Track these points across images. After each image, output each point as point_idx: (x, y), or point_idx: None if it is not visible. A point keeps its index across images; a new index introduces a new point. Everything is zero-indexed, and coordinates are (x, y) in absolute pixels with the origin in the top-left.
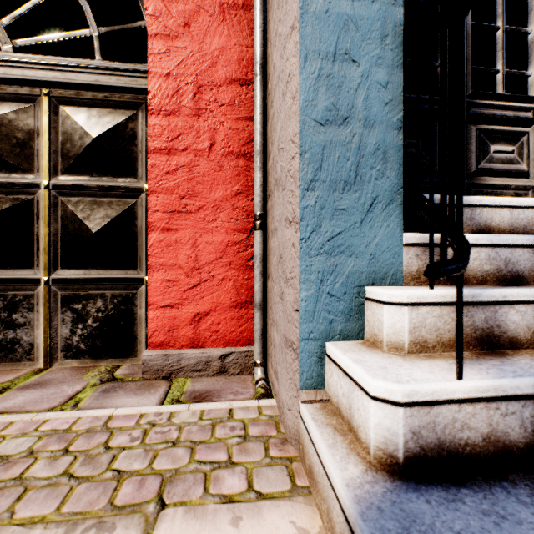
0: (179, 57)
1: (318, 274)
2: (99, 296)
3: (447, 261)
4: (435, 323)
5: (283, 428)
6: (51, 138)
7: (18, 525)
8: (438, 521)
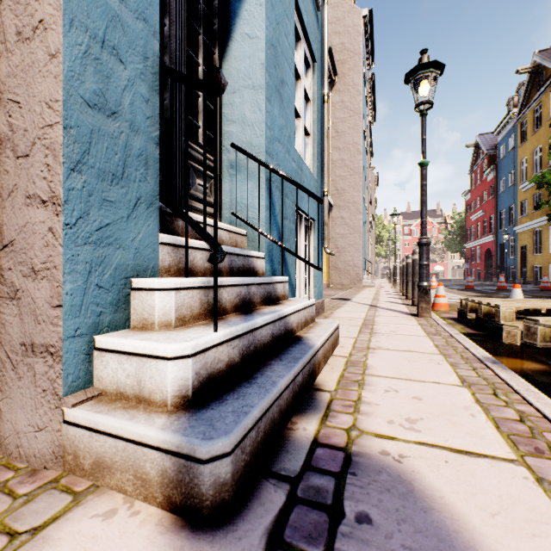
0: None
1: (86, 264)
2: None
3: (218, 253)
4: (190, 302)
5: (21, 464)
6: None
7: None
8: (222, 413)
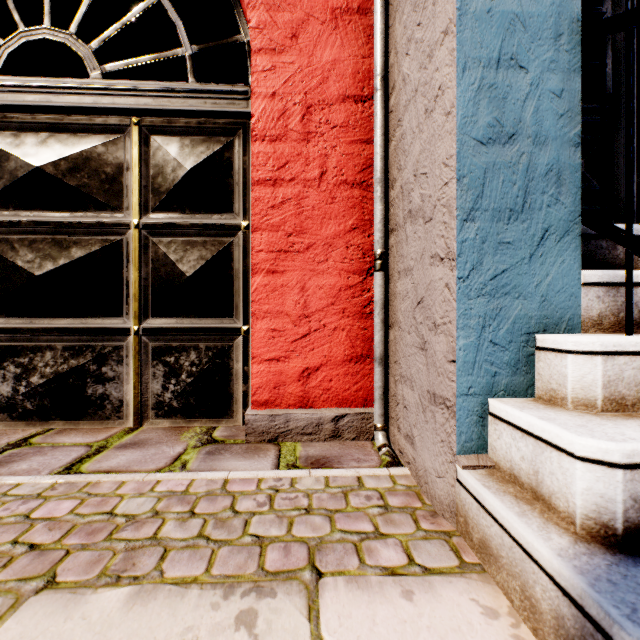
0: (286, 73)
1: (478, 318)
2: (192, 348)
3: None
4: (634, 376)
5: (427, 500)
6: (141, 171)
7: (172, 584)
8: None
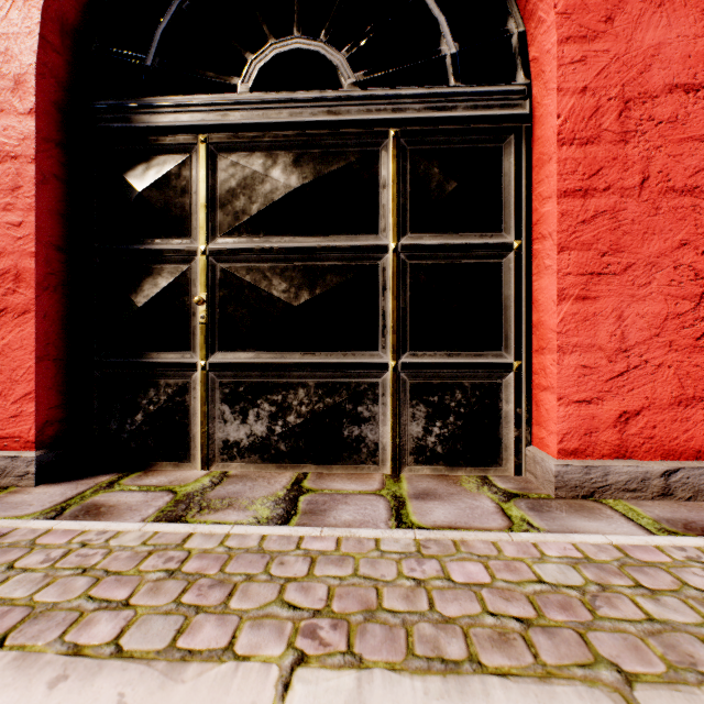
0: (598, 64)
1: None
2: (456, 386)
3: None
4: None
5: None
6: (399, 188)
7: None
8: None
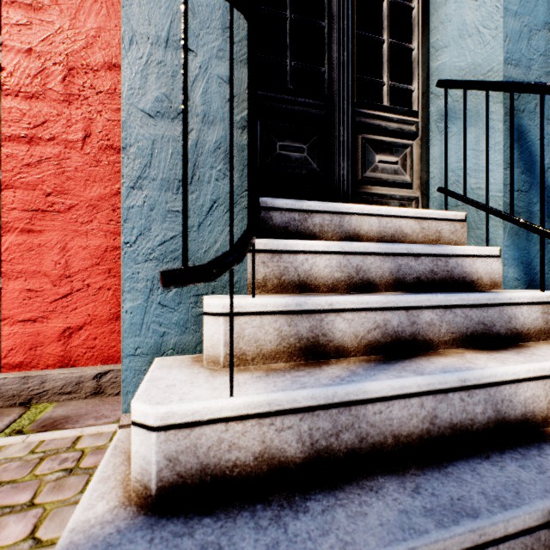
0: (44, 31)
1: (147, 282)
2: None
3: (188, 267)
4: (255, 334)
5: None
6: None
7: None
8: None
